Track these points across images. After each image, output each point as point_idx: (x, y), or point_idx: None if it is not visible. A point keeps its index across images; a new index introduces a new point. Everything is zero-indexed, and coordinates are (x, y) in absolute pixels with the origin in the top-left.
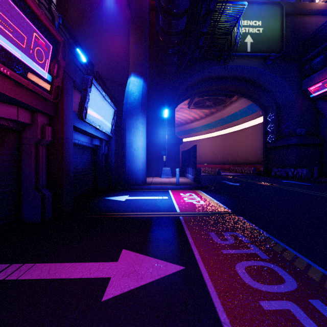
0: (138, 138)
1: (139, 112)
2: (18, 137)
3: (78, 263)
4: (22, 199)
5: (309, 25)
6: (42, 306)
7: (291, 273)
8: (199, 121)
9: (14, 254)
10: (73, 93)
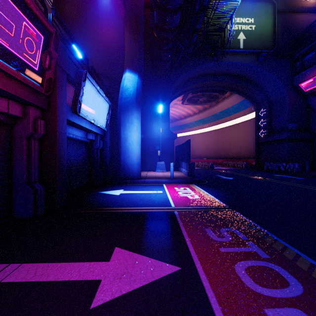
0: (132, 133)
1: (134, 107)
2: (9, 131)
3: (68, 263)
4: (14, 193)
5: (301, 22)
6: (23, 315)
7: (295, 274)
8: (192, 116)
9: (0, 253)
10: (67, 87)
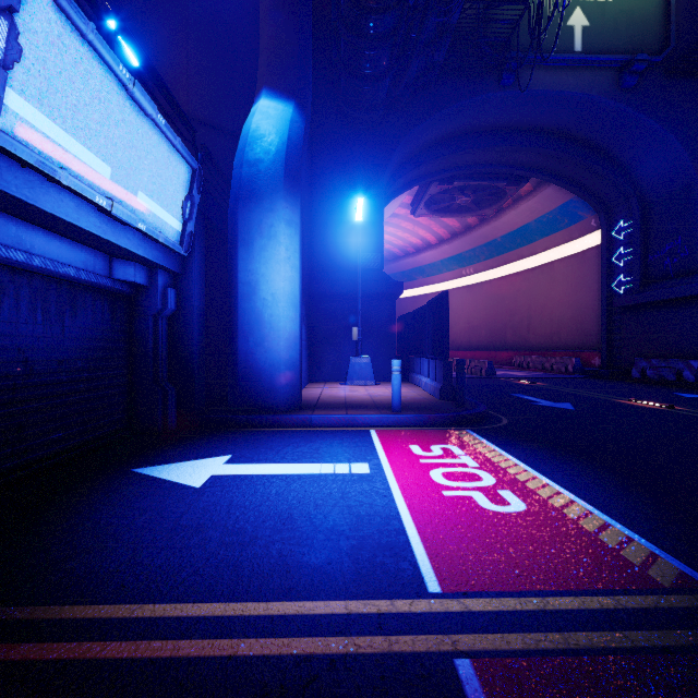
0: (274, 268)
1: (279, 187)
2: None
3: None
4: None
5: None
6: None
7: None
8: (435, 249)
9: None
10: None
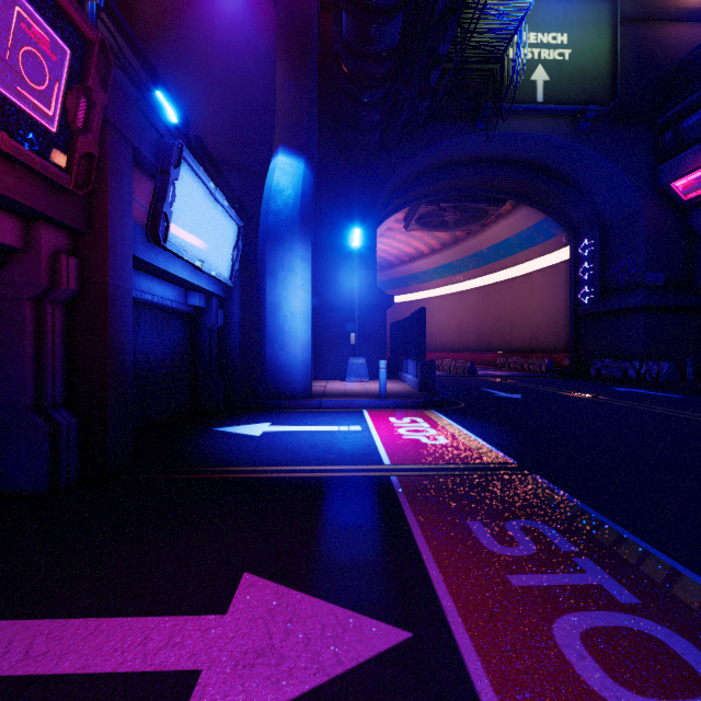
0: (293, 292)
1: (296, 232)
2: None
3: (118, 619)
4: (2, 434)
5: (674, 43)
6: None
7: None
8: (427, 258)
9: None
10: (137, 181)
